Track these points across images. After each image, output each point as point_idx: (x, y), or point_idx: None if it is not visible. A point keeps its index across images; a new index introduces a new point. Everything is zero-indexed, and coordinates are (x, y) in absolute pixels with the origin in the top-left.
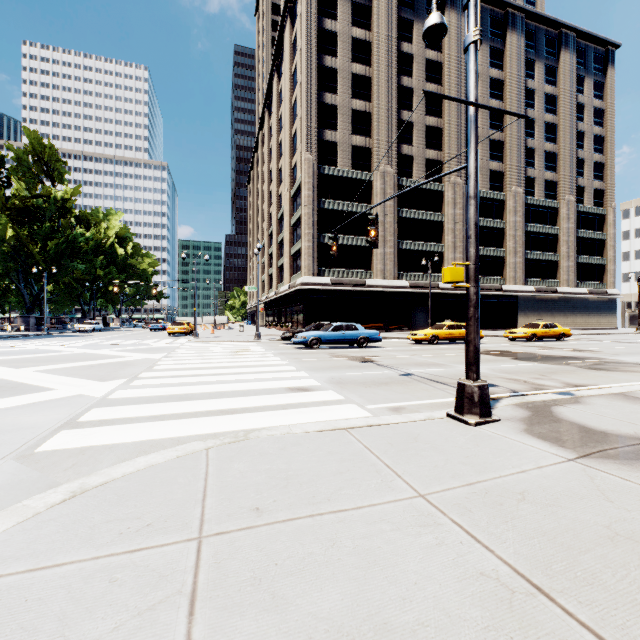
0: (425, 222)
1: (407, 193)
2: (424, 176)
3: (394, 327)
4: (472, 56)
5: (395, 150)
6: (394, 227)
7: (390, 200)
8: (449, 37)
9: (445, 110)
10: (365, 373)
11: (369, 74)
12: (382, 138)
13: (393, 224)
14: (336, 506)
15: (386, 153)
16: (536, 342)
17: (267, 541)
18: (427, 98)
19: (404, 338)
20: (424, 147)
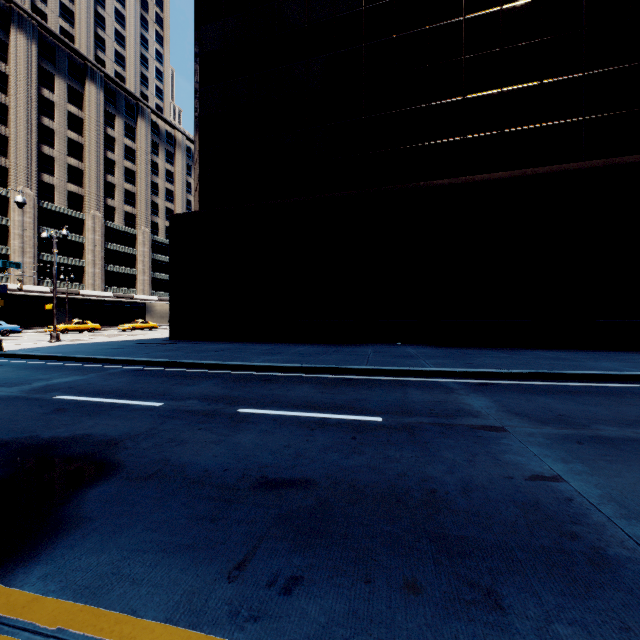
0: (67, 241)
1: (49, 214)
2: (66, 204)
3: (35, 325)
4: (55, 255)
5: (36, 177)
6: (35, 241)
7: (30, 218)
8: (90, 103)
9: (86, 157)
10: (15, 341)
11: (6, 102)
12: (21, 163)
13: (34, 238)
14: (18, 346)
15: (26, 177)
16: (136, 331)
17: (7, 347)
18: (69, 142)
19: (44, 332)
20: (66, 181)
